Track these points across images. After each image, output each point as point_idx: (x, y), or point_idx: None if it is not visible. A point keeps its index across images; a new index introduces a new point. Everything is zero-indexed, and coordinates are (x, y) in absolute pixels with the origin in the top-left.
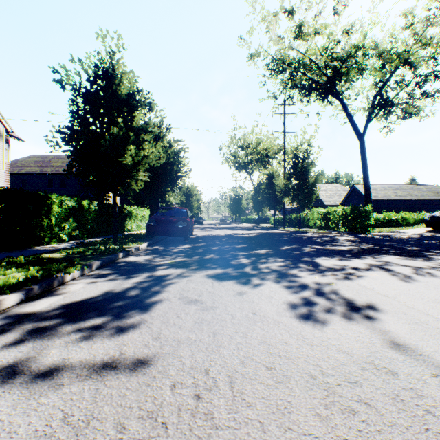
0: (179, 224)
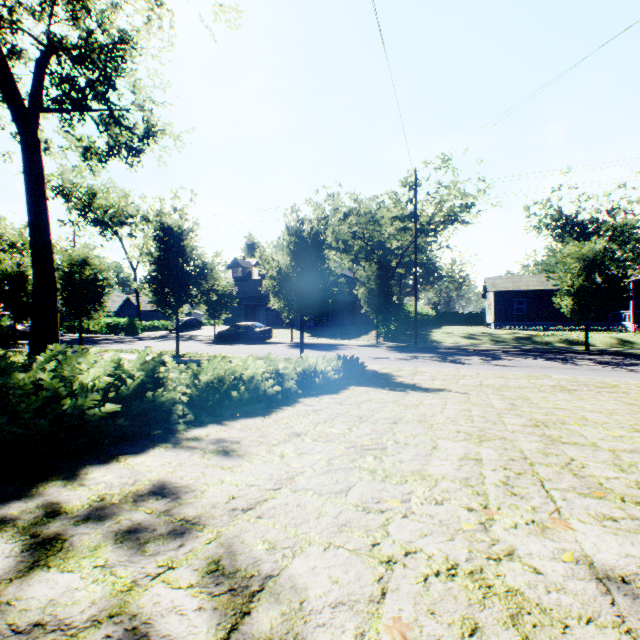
0: None
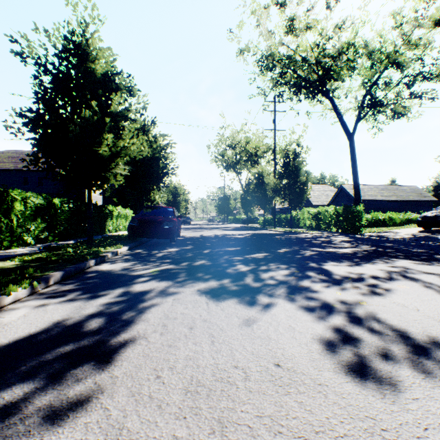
0: (165, 224)
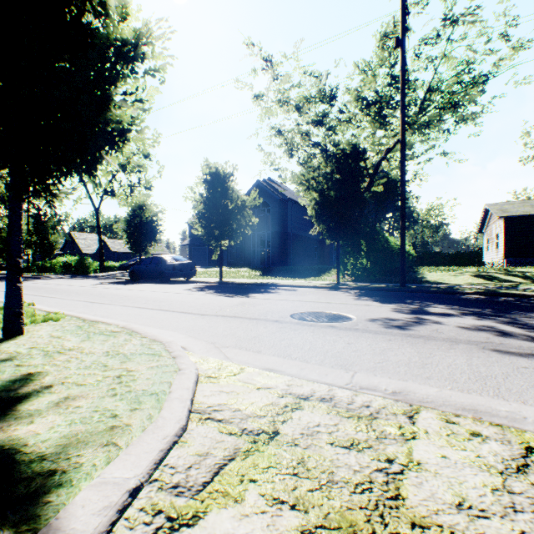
0: None
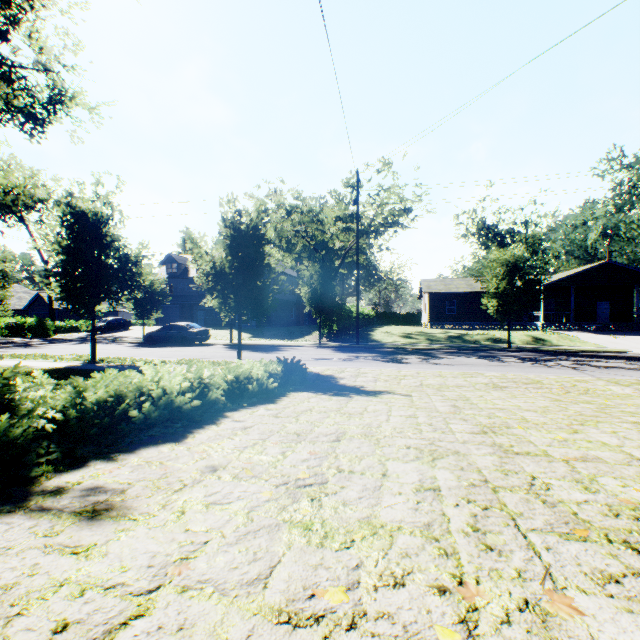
0: None
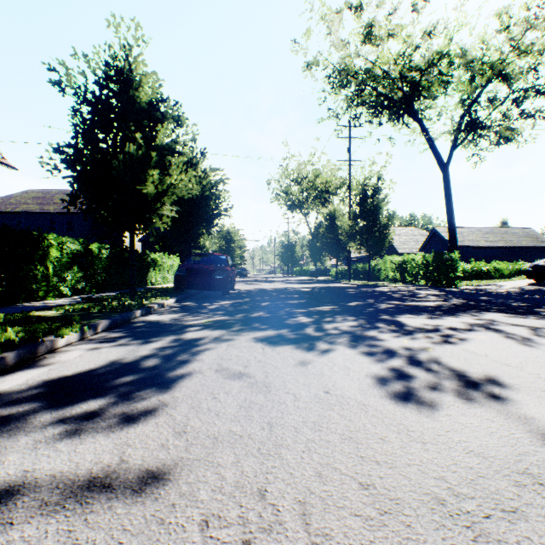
0: (217, 274)
